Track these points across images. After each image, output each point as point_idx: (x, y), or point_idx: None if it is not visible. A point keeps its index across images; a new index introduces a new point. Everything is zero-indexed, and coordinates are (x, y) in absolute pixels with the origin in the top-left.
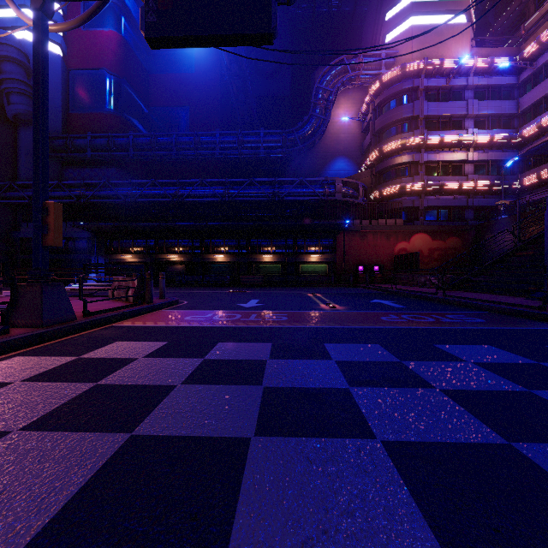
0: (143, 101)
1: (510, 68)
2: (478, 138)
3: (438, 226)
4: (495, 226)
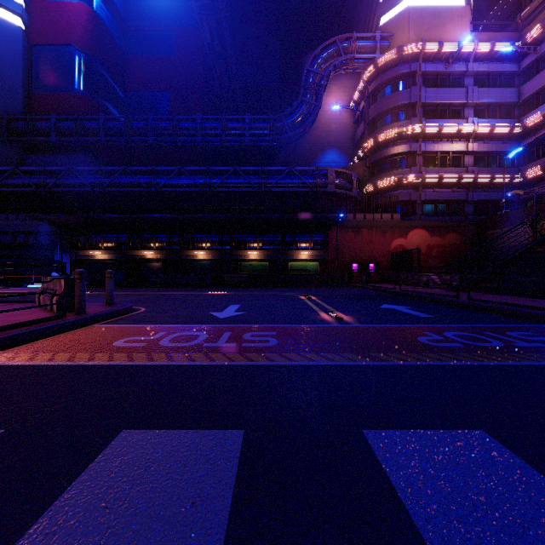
0: (118, 84)
1: (511, 55)
2: (478, 127)
3: (437, 221)
4: (498, 221)
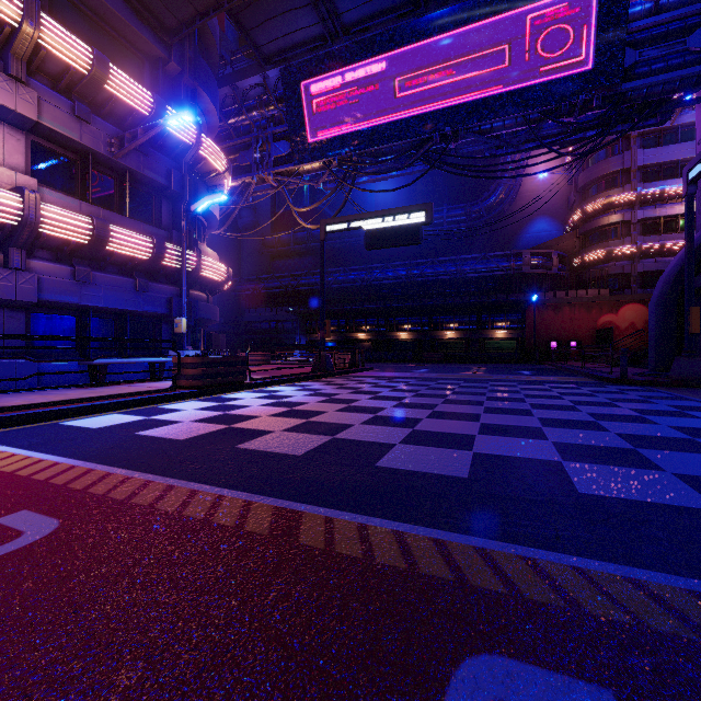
0: None
1: None
2: None
3: None
4: None
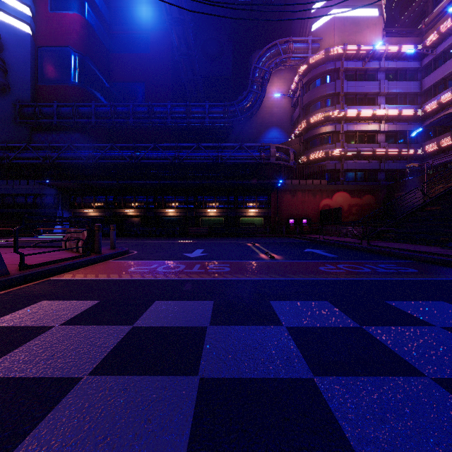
0: (104, 76)
1: (415, 55)
2: (388, 112)
3: (356, 186)
4: (403, 186)
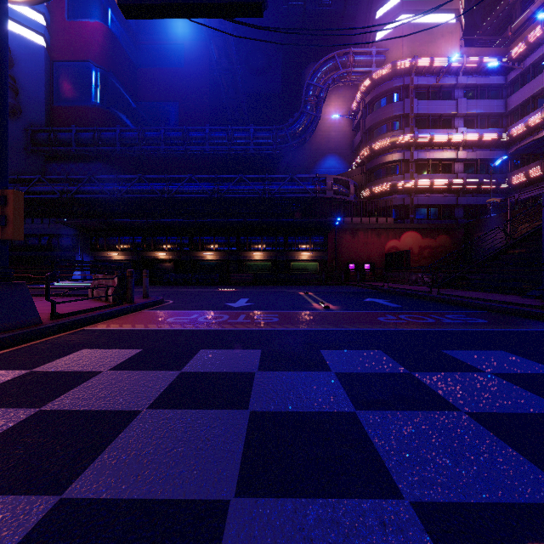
0: (131, 95)
1: (499, 68)
2: (467, 137)
3: (428, 224)
4: (484, 224)
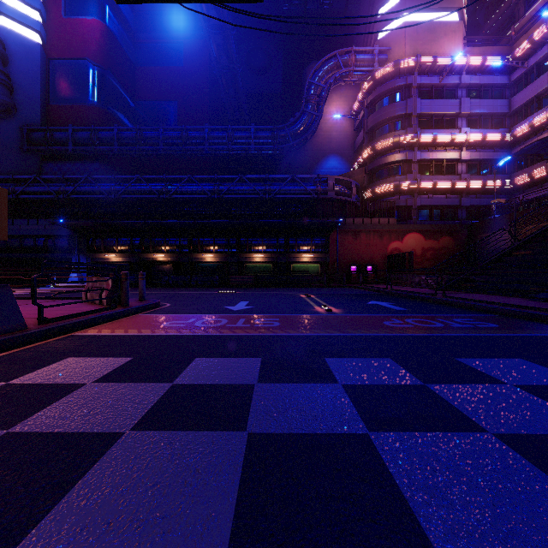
0: (129, 94)
1: (502, 68)
2: (470, 137)
3: (431, 225)
4: (488, 226)
